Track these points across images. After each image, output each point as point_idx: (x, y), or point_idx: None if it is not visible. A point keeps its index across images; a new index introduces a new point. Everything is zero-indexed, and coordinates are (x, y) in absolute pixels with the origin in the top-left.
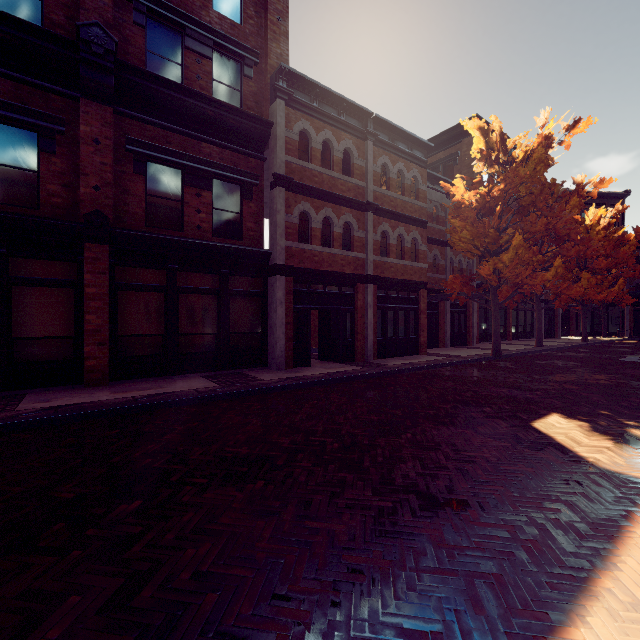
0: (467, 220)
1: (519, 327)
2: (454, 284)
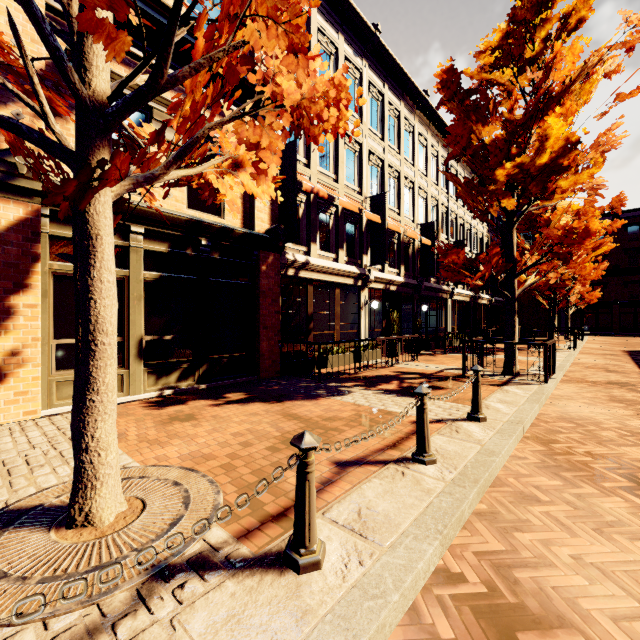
0: None
1: None
2: None
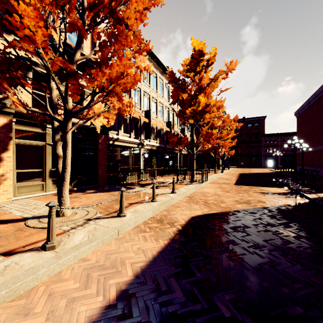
0: None
1: None
2: None
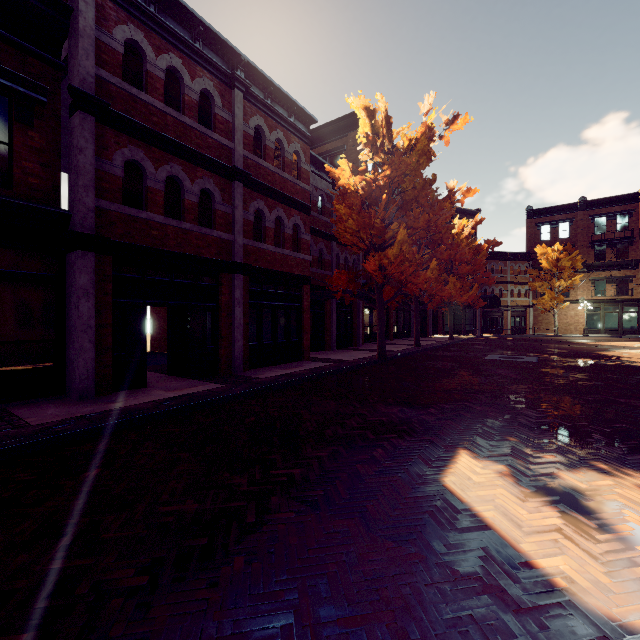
0: (353, 207)
1: (399, 327)
2: (340, 280)
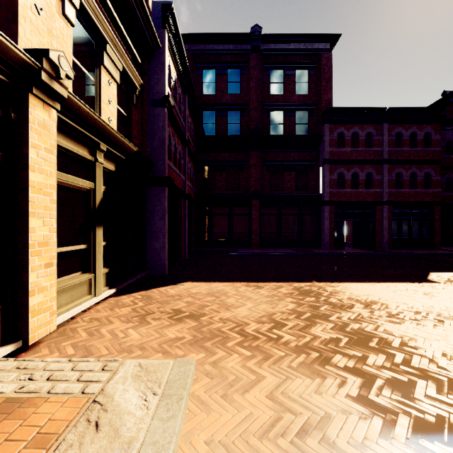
0: None
1: None
2: None
